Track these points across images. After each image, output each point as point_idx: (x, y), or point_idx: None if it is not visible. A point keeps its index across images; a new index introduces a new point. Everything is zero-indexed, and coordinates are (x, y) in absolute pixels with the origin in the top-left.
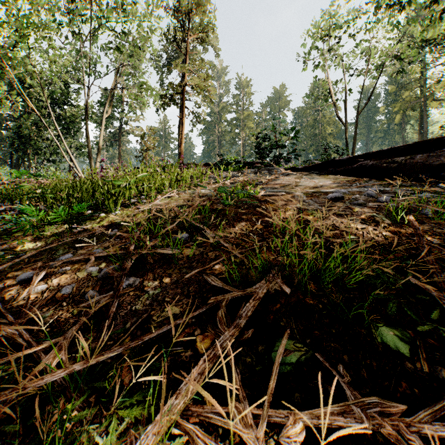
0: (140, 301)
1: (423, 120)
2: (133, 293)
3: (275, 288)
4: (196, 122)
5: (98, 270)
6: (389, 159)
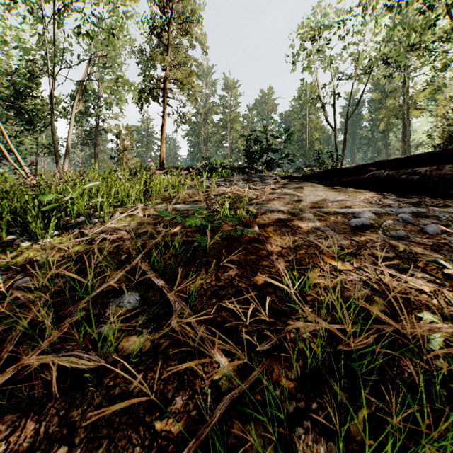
0: None
1: (406, 128)
2: None
3: None
4: (180, 122)
5: None
6: (409, 169)
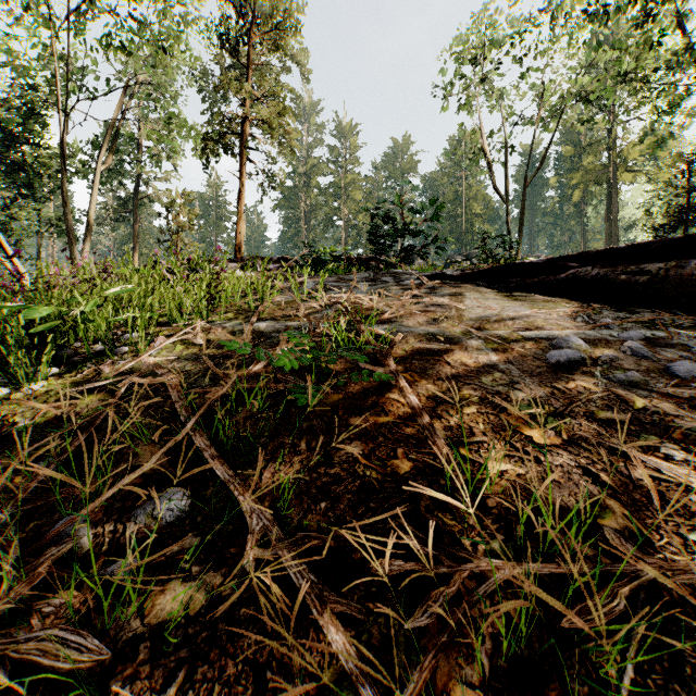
0: None
1: (612, 200)
2: None
3: None
4: (268, 187)
5: None
6: (632, 266)
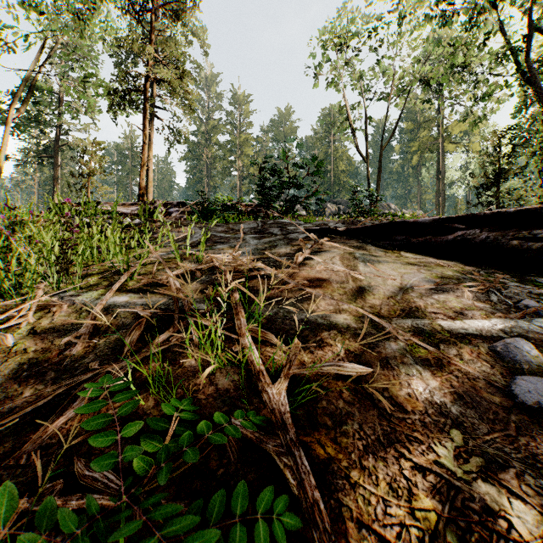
0: None
1: (440, 164)
2: None
3: None
4: (174, 141)
5: None
6: (523, 231)
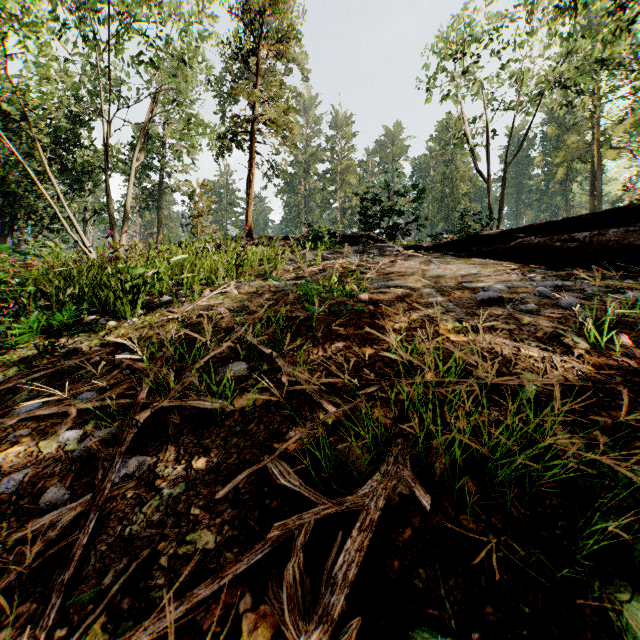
0: (141, 514)
1: (595, 176)
2: (132, 494)
3: (401, 490)
4: (272, 175)
5: (80, 436)
6: (565, 235)
